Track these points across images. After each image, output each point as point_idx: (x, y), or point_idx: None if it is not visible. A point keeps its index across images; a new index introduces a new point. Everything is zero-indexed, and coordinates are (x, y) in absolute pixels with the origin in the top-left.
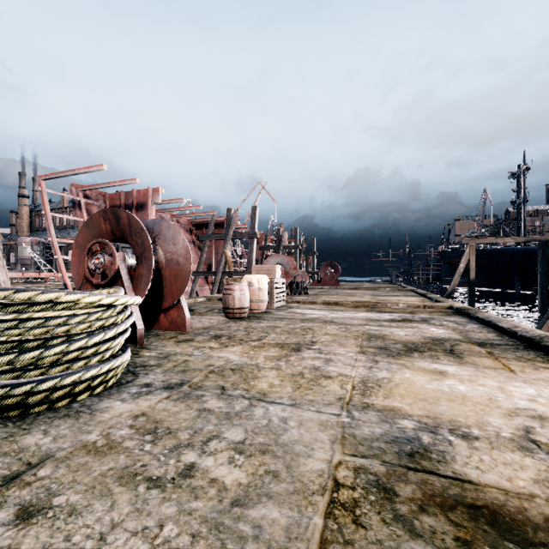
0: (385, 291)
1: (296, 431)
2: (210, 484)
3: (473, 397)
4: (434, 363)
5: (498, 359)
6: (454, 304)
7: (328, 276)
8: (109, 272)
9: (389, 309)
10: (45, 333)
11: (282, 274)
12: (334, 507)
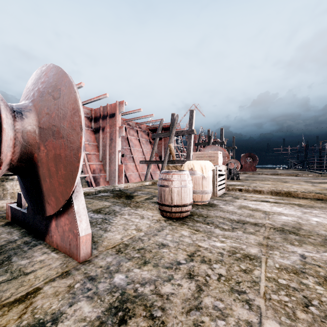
0: (310, 177)
1: None
2: None
3: None
4: None
5: None
6: None
7: (247, 164)
8: None
9: None
10: None
11: None
12: None
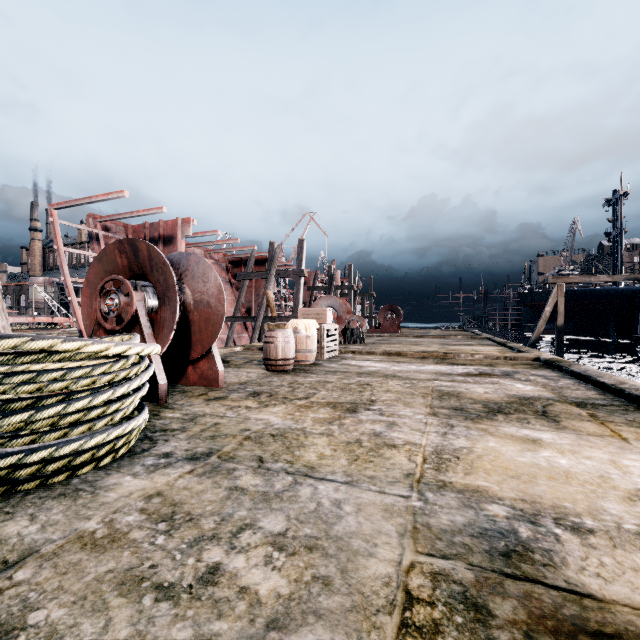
0: (456, 339)
1: (353, 520)
2: (239, 595)
3: (580, 474)
4: (524, 428)
5: (605, 424)
6: (541, 355)
7: (388, 322)
8: (125, 315)
9: (463, 360)
10: (36, 390)
11: (334, 320)
12: (406, 633)
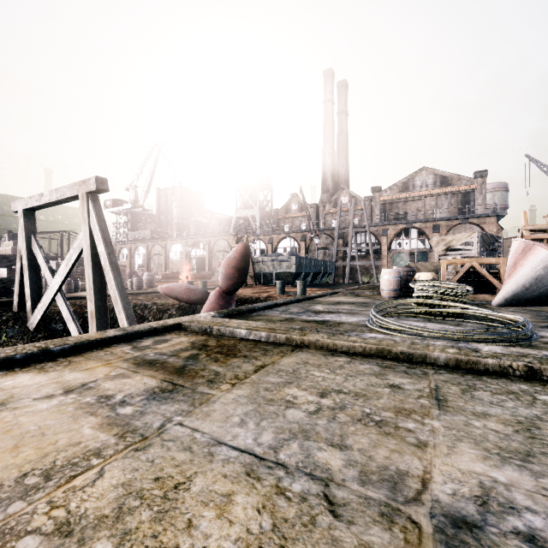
0: None
1: (238, 411)
2: (306, 389)
3: None
4: None
5: None
6: None
7: None
8: None
9: None
10: None
11: None
12: (243, 379)
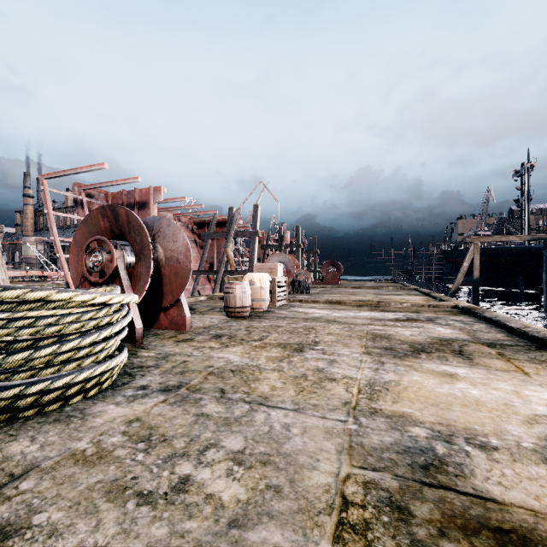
0: (388, 290)
1: (299, 440)
2: (206, 500)
3: (488, 402)
4: (443, 364)
5: (510, 361)
6: (459, 304)
7: (330, 275)
8: (107, 270)
9: (393, 308)
10: (35, 333)
11: (284, 273)
12: (342, 529)
